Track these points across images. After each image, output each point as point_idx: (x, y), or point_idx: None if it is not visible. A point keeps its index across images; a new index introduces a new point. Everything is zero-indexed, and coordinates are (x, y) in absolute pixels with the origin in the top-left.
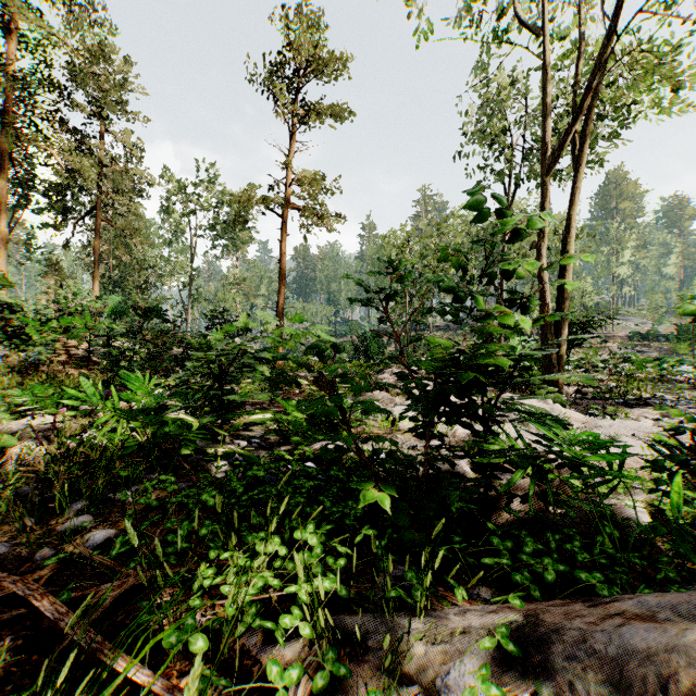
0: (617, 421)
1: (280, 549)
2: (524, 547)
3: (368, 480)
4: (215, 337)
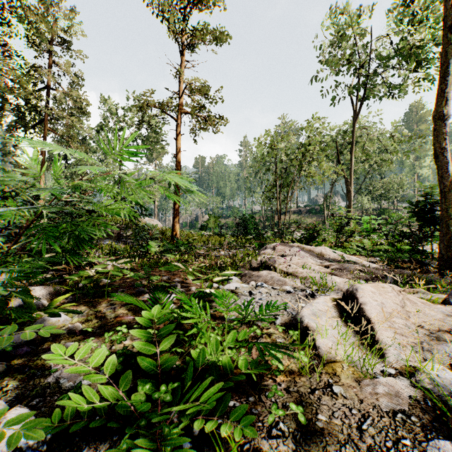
0: None
1: None
2: None
3: None
4: None
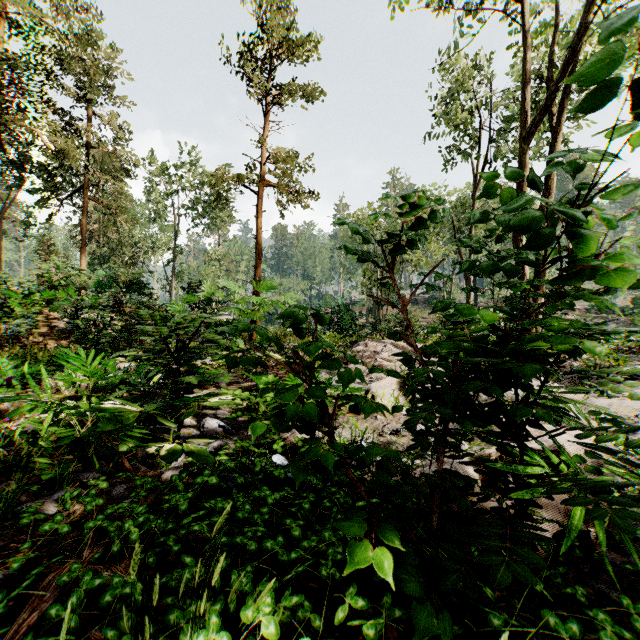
0: (614, 399)
1: (217, 637)
2: (601, 634)
3: (353, 513)
4: (176, 309)
